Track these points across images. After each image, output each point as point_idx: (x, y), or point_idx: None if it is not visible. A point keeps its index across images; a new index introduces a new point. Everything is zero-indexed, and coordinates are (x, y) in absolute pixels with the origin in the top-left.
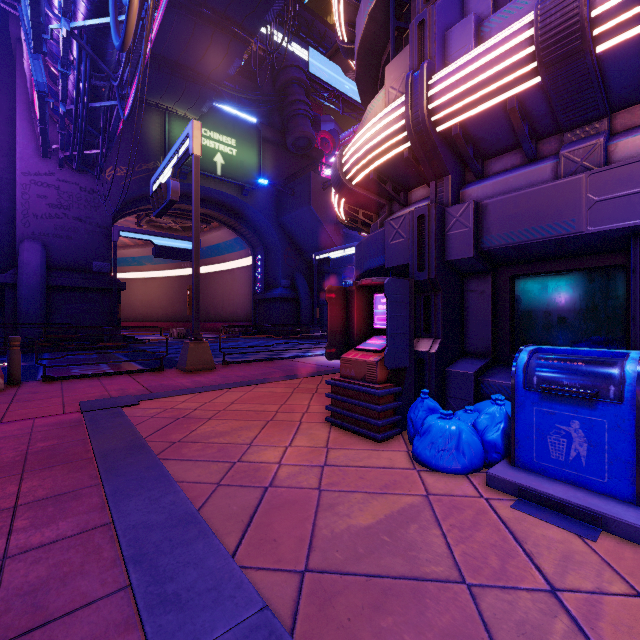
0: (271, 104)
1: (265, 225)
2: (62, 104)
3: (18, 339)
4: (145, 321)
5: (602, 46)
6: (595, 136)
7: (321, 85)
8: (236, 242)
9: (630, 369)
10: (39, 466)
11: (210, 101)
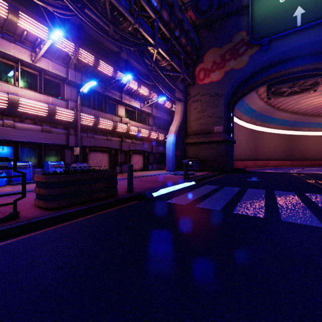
0: None
1: None
2: None
3: None
4: None
5: (19, 110)
6: (11, 120)
7: None
8: None
9: (30, 163)
10: None
11: None
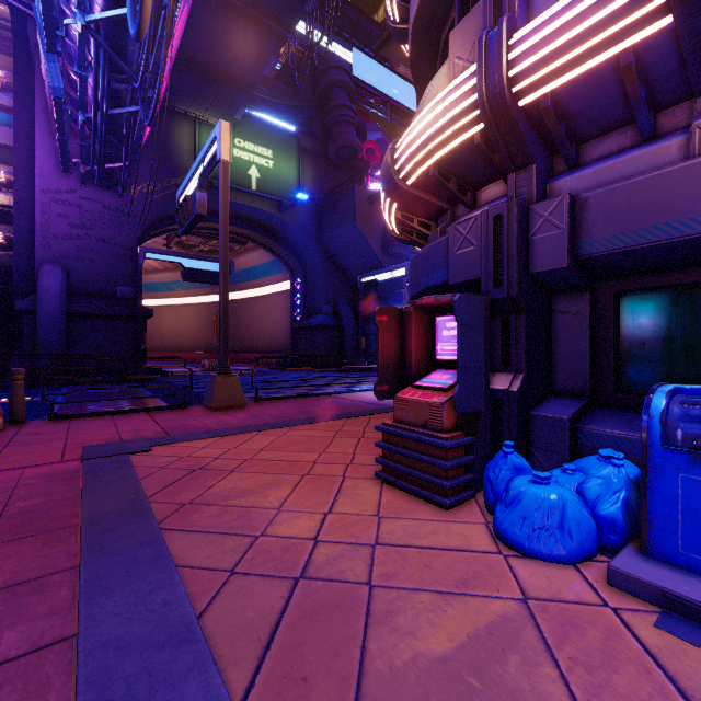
0: (311, 110)
1: (305, 245)
2: (81, 112)
3: (22, 372)
4: (176, 352)
5: None
6: None
7: (367, 90)
8: (273, 264)
9: None
10: (8, 536)
11: (244, 107)
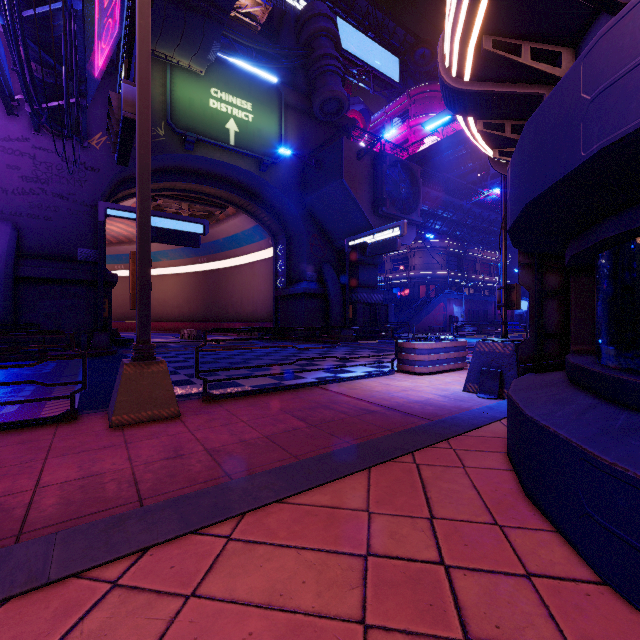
0: (294, 61)
1: (287, 208)
2: None
3: None
4: (161, 321)
5: None
6: None
7: (350, 60)
8: (255, 231)
9: None
10: None
11: (217, 43)
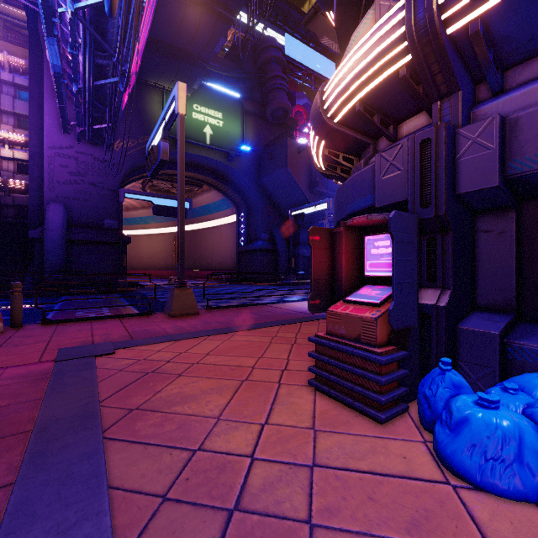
0: (252, 81)
1: (247, 186)
2: (74, 84)
3: (19, 285)
4: (150, 270)
5: None
6: None
7: (296, 66)
8: (223, 202)
9: None
10: None
11: (200, 79)
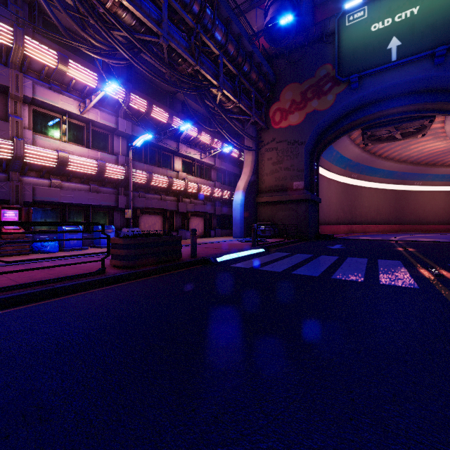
0: None
1: None
2: None
3: None
4: None
5: (68, 168)
6: (59, 180)
7: None
8: None
9: (81, 227)
10: None
11: None
